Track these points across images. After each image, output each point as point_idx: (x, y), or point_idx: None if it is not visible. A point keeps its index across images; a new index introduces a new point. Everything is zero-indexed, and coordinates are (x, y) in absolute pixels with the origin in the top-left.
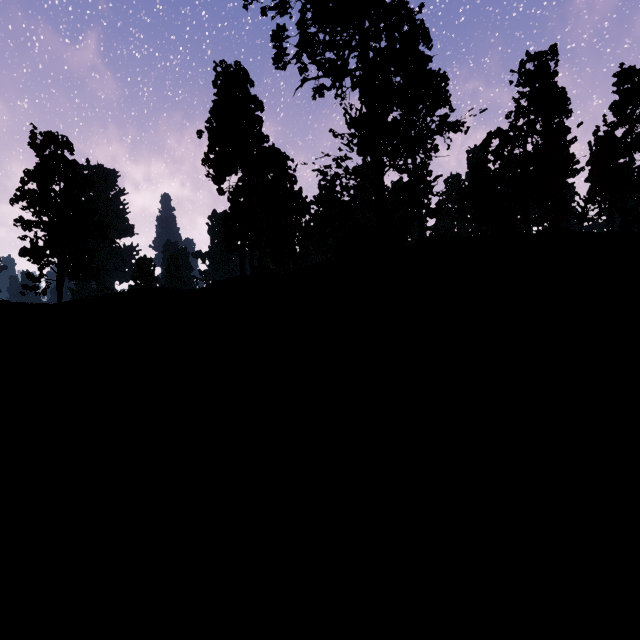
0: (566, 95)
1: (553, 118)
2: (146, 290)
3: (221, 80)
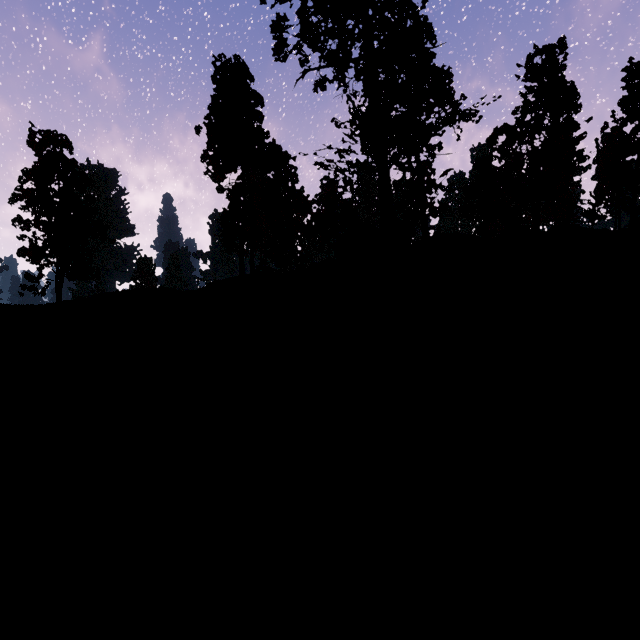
0: (575, 89)
1: (562, 113)
2: (139, 291)
3: (220, 74)
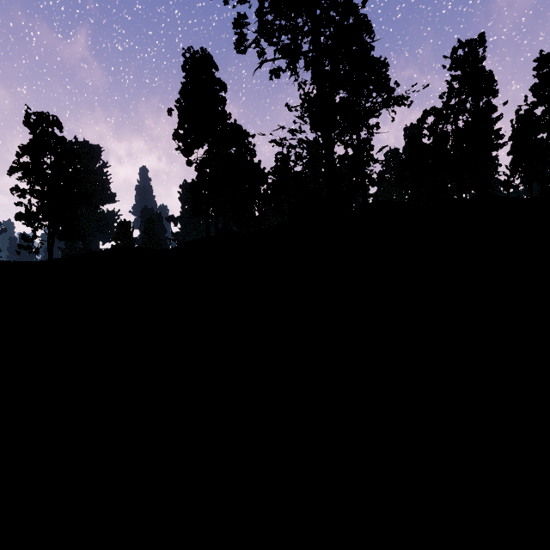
0: (493, 77)
1: (482, 98)
2: (120, 250)
3: (189, 65)
